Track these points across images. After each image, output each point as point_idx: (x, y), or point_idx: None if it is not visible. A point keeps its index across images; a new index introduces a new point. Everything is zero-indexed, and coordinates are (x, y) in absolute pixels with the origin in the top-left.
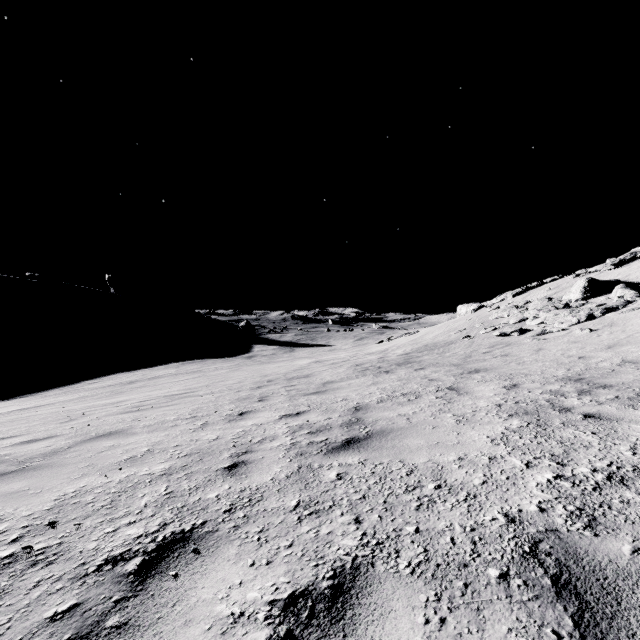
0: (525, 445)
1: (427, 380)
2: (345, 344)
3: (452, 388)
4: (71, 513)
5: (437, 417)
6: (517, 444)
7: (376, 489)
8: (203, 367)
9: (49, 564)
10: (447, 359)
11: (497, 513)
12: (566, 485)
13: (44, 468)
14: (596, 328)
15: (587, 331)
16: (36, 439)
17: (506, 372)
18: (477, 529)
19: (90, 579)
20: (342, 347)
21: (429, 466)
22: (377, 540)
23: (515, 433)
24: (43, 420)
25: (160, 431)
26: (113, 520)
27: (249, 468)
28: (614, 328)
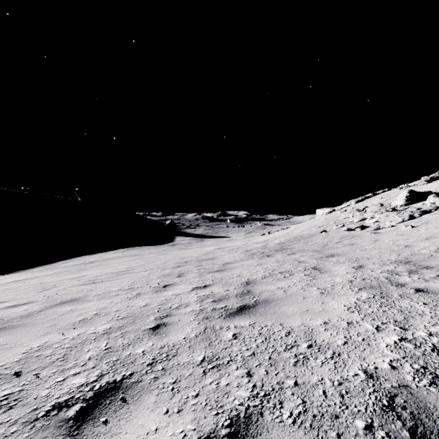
0: (374, 313)
1: (297, 262)
2: (239, 236)
3: (315, 268)
4: (33, 364)
5: (306, 290)
6: (367, 312)
7: (263, 347)
8: (141, 252)
9: (9, 409)
10: (310, 247)
11: (358, 369)
12: (410, 346)
13: (20, 327)
14: (416, 225)
15: (410, 227)
16: (18, 304)
17: (353, 256)
18: (343, 383)
19: (39, 423)
20: (236, 238)
21: (302, 329)
22: (265, 392)
23: (365, 303)
24: (26, 290)
25: (106, 299)
26: (63, 371)
27: (168, 329)
28: (429, 225)
